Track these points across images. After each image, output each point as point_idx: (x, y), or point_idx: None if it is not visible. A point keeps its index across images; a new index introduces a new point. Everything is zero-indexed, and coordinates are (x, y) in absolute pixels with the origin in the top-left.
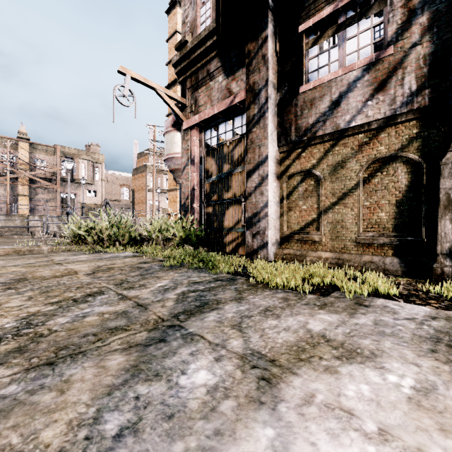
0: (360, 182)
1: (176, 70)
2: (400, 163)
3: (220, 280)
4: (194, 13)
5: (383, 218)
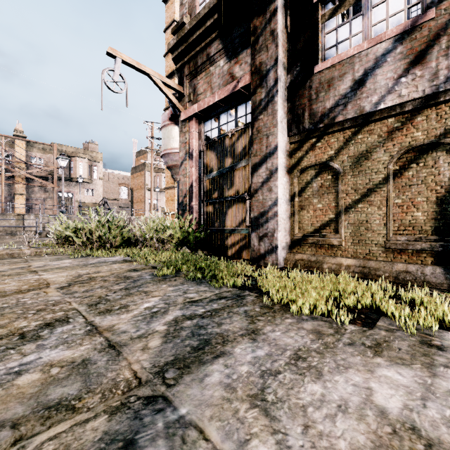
0: (390, 175)
1: (172, 55)
2: (442, 152)
3: (224, 297)
4: None
5: (420, 219)
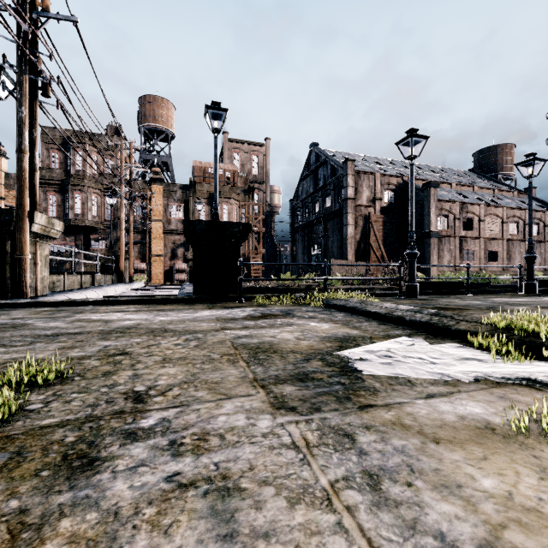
0: None
1: None
2: None
3: None
4: (46, 206)
5: None
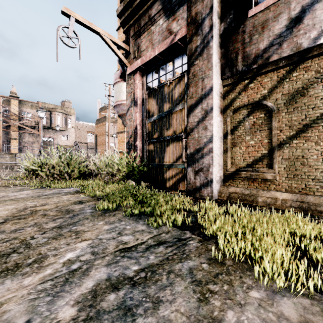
0: None
1: (120, 20)
2: None
3: (163, 241)
4: None
5: None
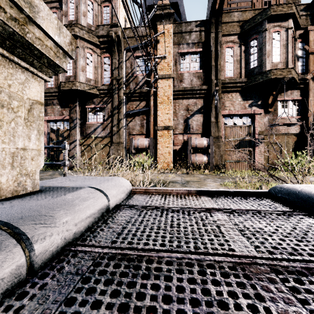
0: (100, 149)
1: None
2: (108, 146)
3: None
4: None
5: (105, 158)
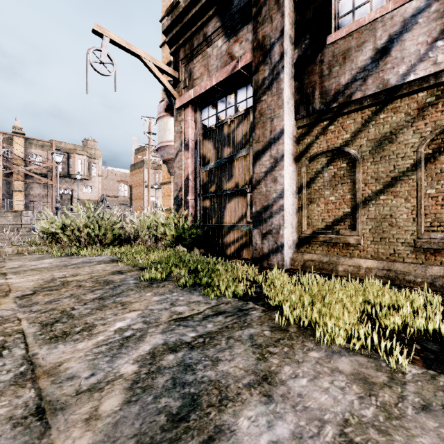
0: (421, 161)
1: (167, 38)
2: None
3: (222, 311)
4: None
5: None
